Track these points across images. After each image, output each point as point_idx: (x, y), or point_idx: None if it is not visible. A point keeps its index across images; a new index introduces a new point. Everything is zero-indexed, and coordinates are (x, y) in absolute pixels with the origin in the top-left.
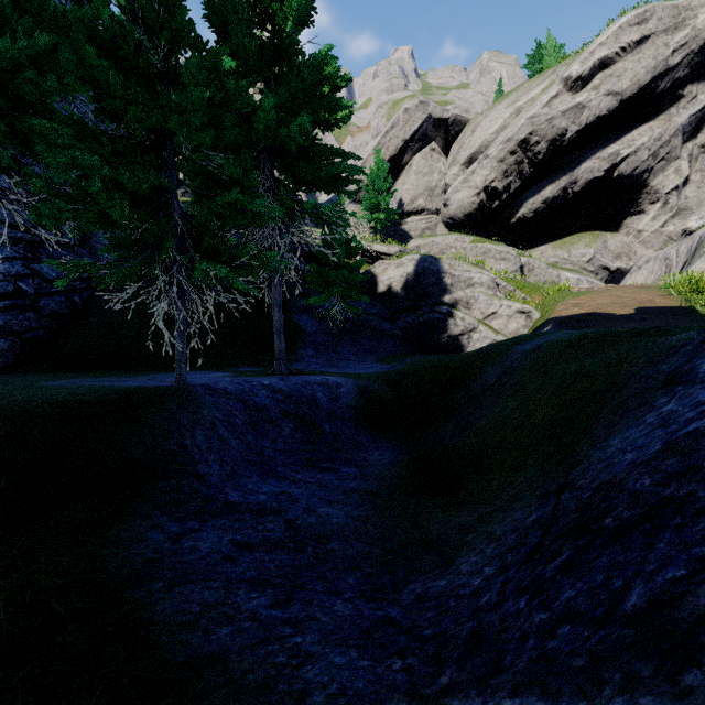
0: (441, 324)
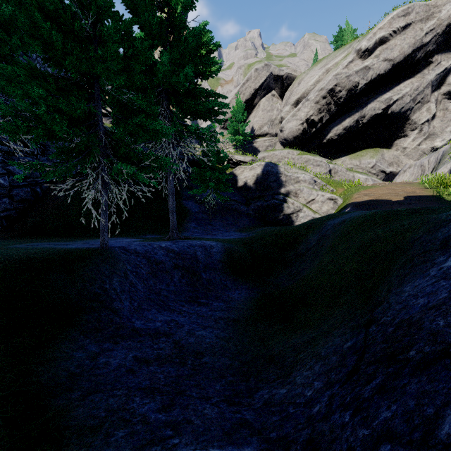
0: (278, 207)
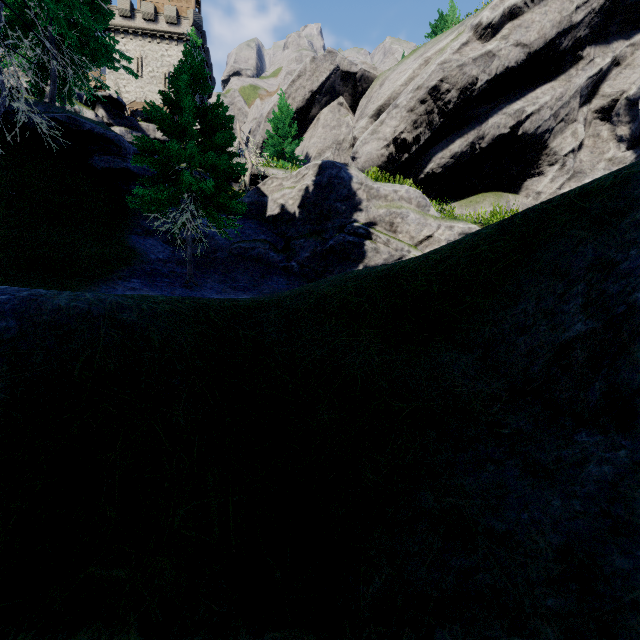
0: (355, 250)
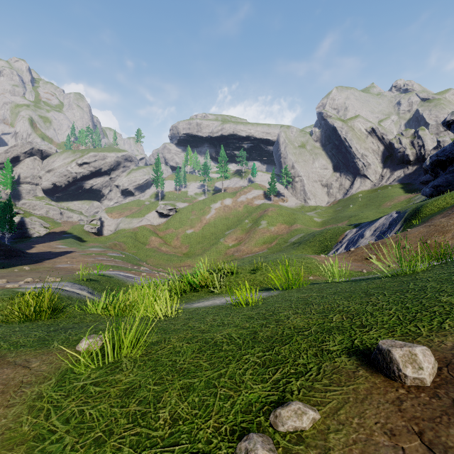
0: (28, 232)
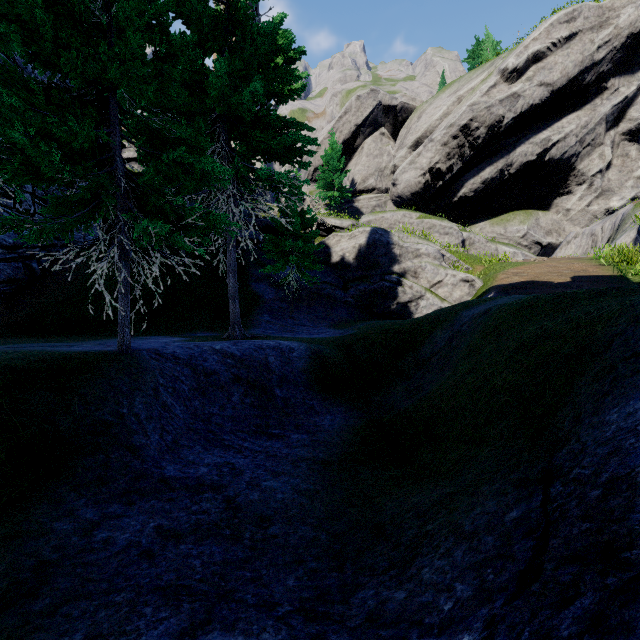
0: (390, 292)
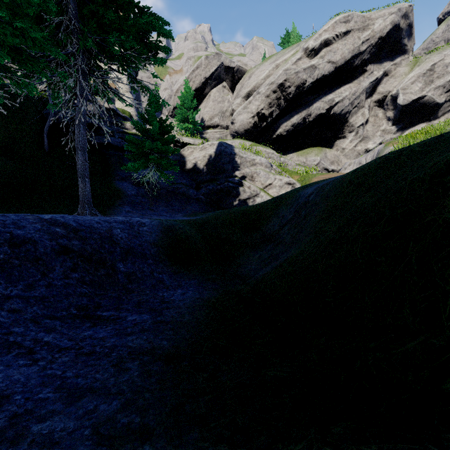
0: (233, 191)
